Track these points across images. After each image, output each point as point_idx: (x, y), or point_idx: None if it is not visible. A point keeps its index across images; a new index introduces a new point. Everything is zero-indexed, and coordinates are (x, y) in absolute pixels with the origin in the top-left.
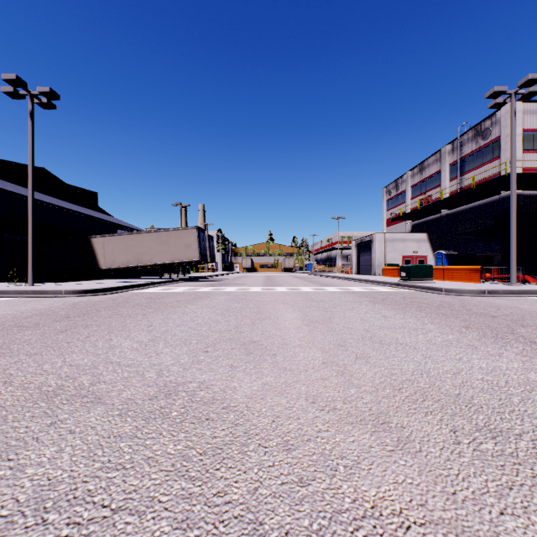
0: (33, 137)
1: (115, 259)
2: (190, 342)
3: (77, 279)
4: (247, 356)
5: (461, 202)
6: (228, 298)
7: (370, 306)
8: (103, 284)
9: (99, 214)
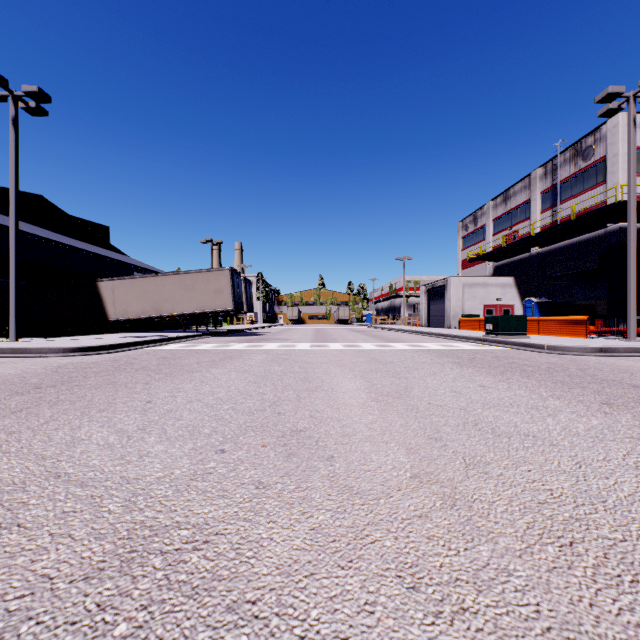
0: (16, 150)
1: (127, 308)
2: (199, 432)
3: (82, 333)
4: (287, 460)
5: (557, 238)
6: (267, 358)
7: (457, 370)
8: (108, 340)
9: (110, 252)
